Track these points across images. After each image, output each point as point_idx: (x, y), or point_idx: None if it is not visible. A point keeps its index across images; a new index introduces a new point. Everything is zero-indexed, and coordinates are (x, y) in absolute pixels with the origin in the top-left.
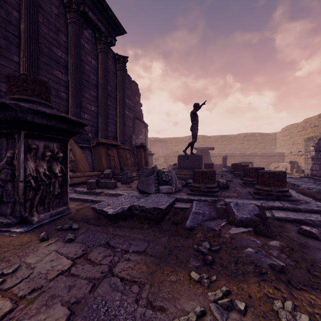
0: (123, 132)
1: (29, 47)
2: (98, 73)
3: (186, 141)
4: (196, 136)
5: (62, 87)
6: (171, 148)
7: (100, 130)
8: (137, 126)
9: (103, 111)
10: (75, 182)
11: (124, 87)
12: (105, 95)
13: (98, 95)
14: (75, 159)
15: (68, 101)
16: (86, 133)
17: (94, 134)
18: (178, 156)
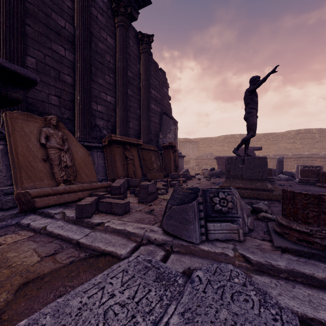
0: (148, 129)
1: (8, 2)
2: (116, 55)
3: (220, 141)
4: (255, 127)
5: (65, 67)
6: (203, 150)
7: (117, 126)
8: (164, 123)
9: (122, 102)
10: (67, 200)
11: (149, 73)
12: (124, 81)
13: (115, 81)
14: (76, 163)
15: (74, 87)
16: (100, 130)
17: (110, 131)
18: (227, 159)
